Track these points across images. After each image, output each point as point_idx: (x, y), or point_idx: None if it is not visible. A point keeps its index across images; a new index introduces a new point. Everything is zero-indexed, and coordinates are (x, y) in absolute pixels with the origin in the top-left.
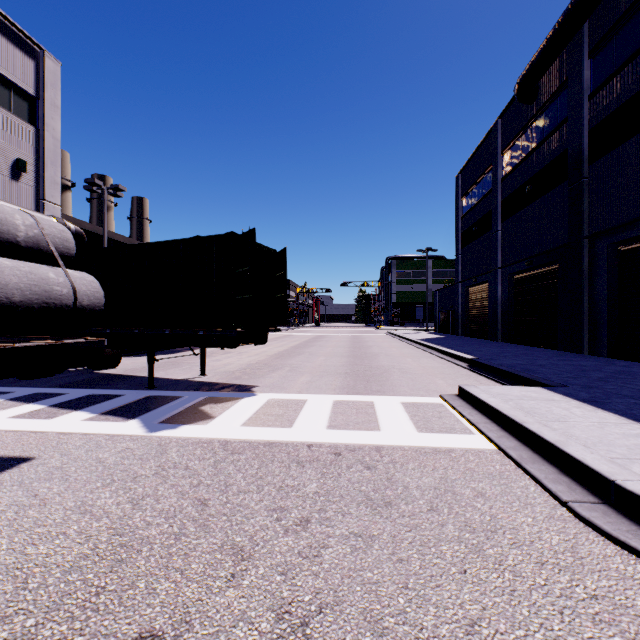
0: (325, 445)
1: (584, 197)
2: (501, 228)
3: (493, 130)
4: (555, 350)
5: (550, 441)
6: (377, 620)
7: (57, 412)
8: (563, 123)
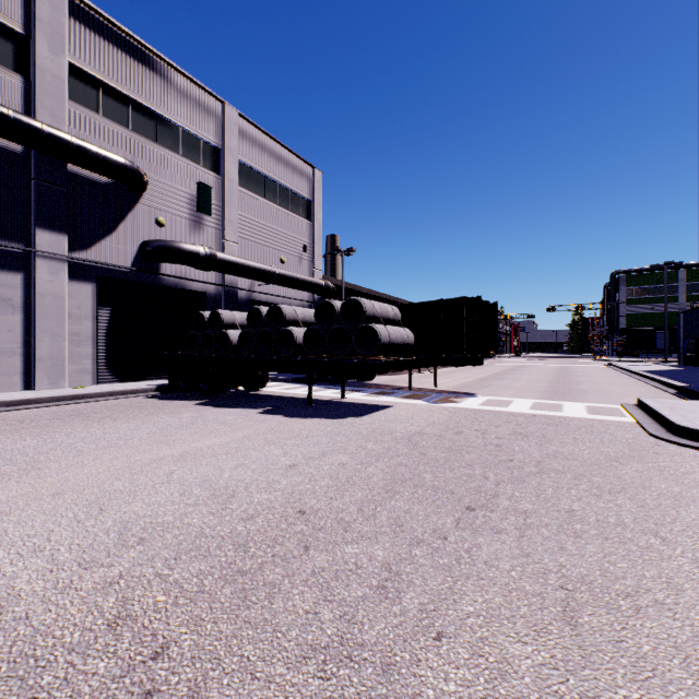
0: (527, 413)
1: None
2: None
3: None
4: None
5: (662, 414)
6: (544, 435)
7: (377, 396)
8: None
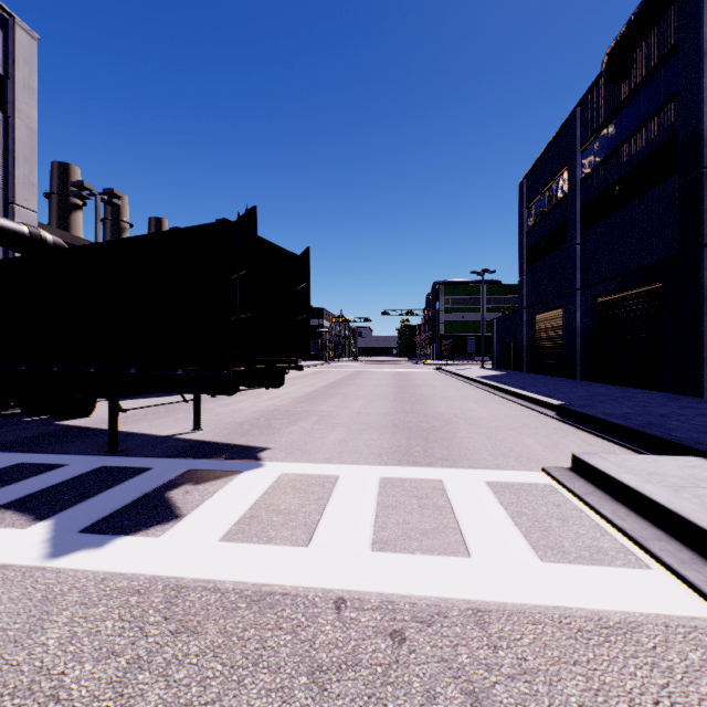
0: (370, 602)
1: (703, 193)
2: (580, 241)
3: (569, 122)
4: (659, 392)
5: None
6: None
7: None
8: (670, 101)
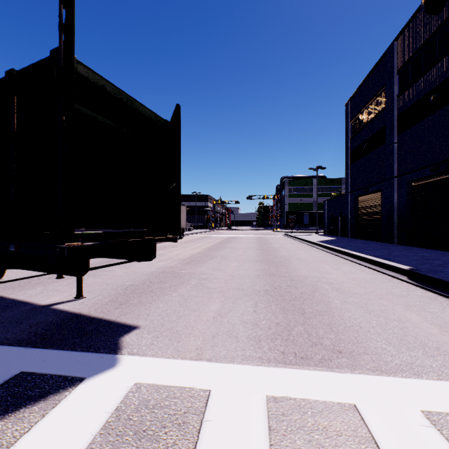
0: None
1: None
2: (397, 140)
3: (388, 53)
4: None
5: None
6: None
7: None
8: None
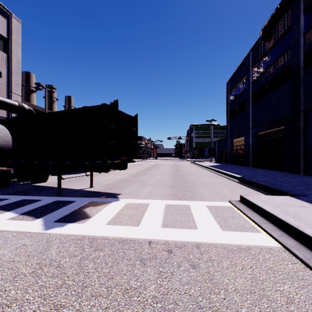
0: (161, 242)
1: (300, 89)
2: (251, 108)
3: (247, 57)
4: (283, 172)
5: None
6: None
7: None
8: (287, 50)
